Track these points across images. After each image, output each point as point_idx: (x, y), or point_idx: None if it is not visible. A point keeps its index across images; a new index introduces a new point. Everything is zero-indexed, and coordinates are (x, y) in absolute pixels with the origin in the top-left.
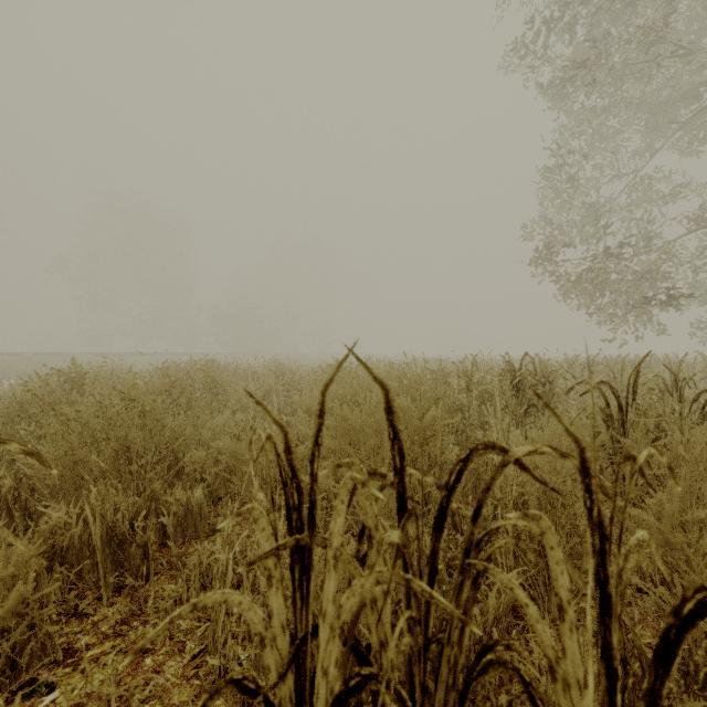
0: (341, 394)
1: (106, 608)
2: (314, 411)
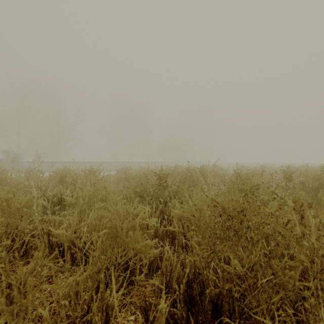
0: None
1: None
2: None
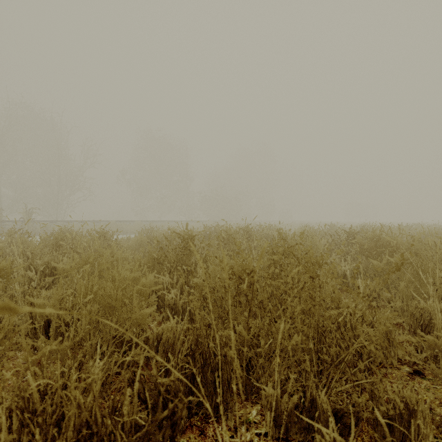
0: None
1: None
2: None
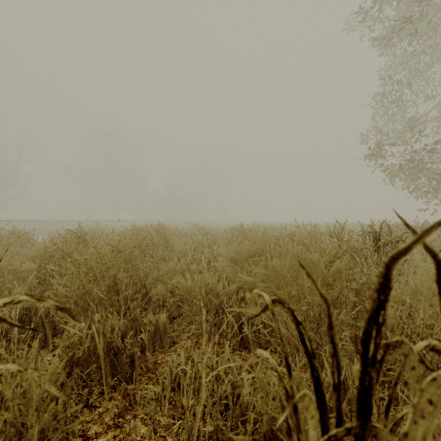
0: (254, 248)
1: (107, 402)
2: (235, 260)
